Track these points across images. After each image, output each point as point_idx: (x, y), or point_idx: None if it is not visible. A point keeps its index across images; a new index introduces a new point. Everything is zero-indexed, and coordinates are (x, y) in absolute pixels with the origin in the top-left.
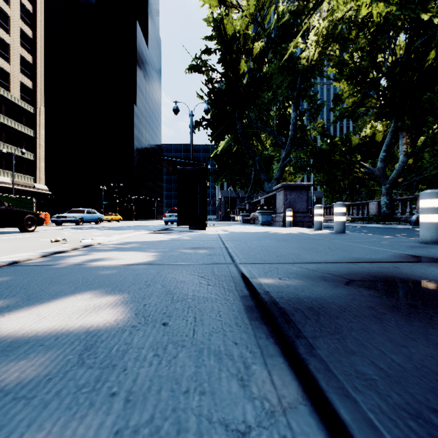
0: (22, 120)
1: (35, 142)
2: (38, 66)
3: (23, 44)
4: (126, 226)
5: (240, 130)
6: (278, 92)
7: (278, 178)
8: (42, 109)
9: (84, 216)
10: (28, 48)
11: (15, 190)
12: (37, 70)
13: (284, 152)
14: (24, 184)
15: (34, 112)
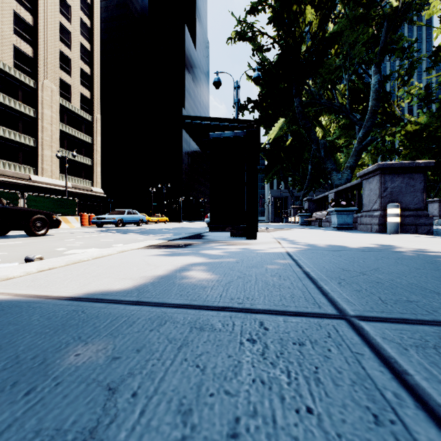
0: (82, 128)
1: (92, 148)
2: (95, 76)
3: (82, 57)
4: (163, 228)
5: (298, 108)
6: (352, 52)
7: (352, 165)
8: (99, 116)
9: (124, 217)
10: (86, 61)
11: (75, 194)
12: (94, 81)
13: (361, 131)
14: (82, 188)
15: (92, 120)
